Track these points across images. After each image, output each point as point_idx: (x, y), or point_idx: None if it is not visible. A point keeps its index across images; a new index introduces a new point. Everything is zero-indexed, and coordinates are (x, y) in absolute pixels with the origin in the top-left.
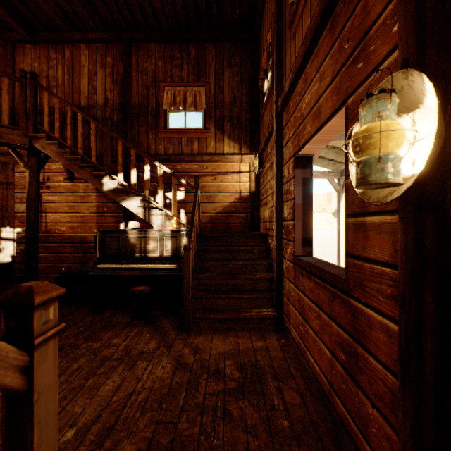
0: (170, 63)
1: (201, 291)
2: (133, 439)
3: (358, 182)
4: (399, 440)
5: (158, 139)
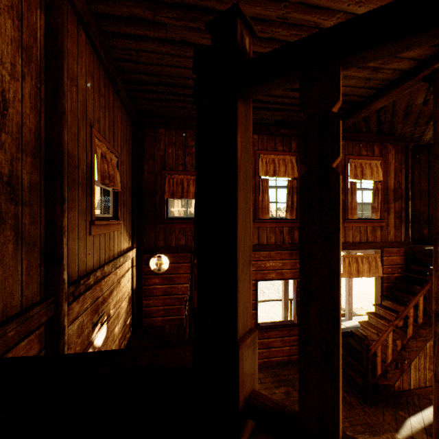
0: (98, 96)
1: None
2: None
3: None
4: None
5: (88, 239)
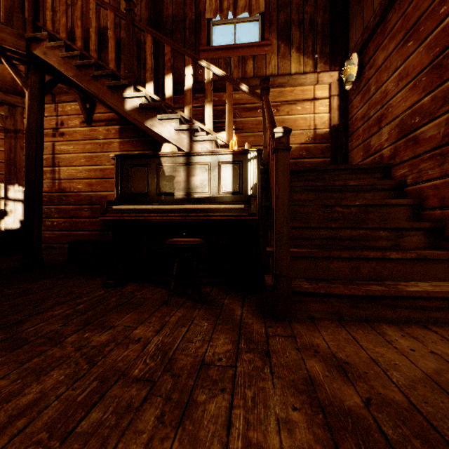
0: None
1: (293, 248)
2: None
3: None
4: None
5: None
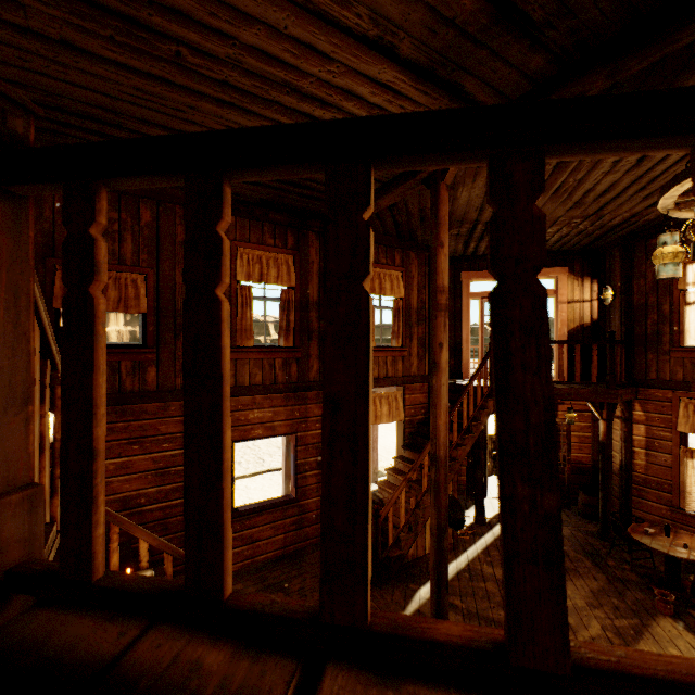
0: None
1: None
2: None
3: None
4: None
5: None
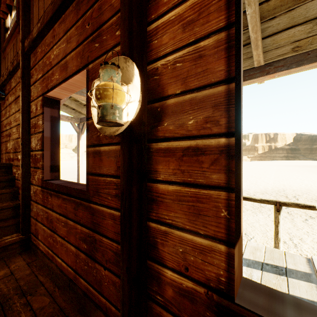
0: None
1: None
2: None
3: (99, 119)
4: (121, 279)
5: None
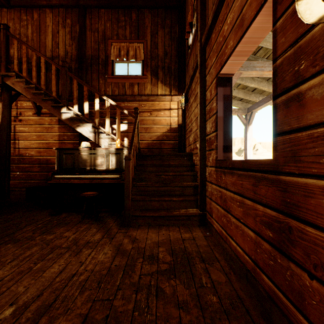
0: (116, 25)
1: (139, 195)
2: (69, 316)
3: None
4: None
5: (106, 84)
